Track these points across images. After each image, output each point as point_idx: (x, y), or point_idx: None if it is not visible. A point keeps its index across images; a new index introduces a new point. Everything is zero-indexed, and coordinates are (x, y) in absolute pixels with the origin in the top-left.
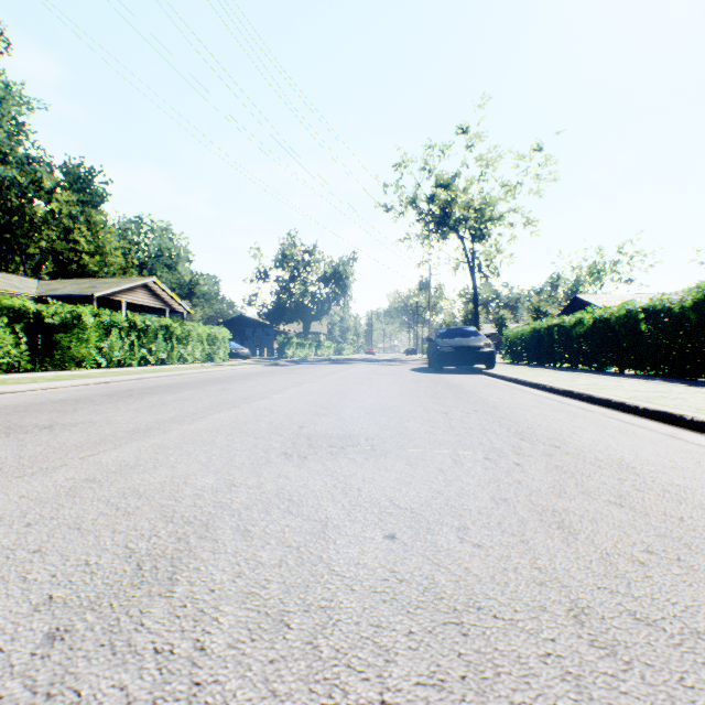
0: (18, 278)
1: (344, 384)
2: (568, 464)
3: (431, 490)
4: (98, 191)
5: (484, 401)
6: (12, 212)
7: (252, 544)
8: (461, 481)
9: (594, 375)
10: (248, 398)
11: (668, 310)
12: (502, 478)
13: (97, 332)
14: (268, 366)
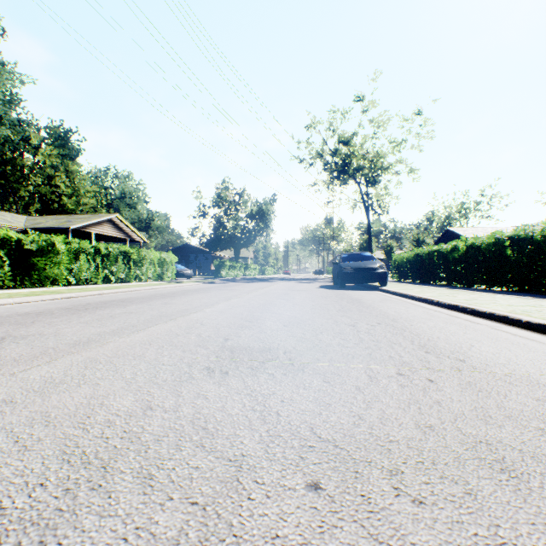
0: (10, 214)
1: (265, 299)
2: (480, 380)
3: (352, 414)
4: (74, 147)
5: (384, 314)
6: (6, 162)
7: (150, 500)
8: (380, 403)
9: (469, 291)
10: (184, 311)
11: (530, 238)
12: (421, 398)
13: (68, 256)
14: (206, 283)
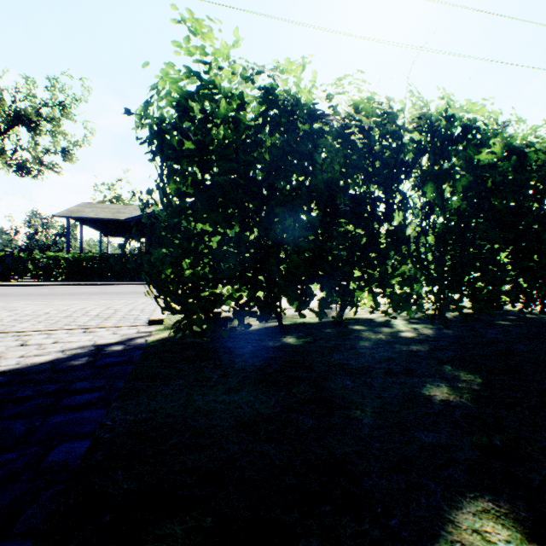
0: None
1: None
2: None
3: None
4: None
5: None
6: None
7: None
8: None
9: None
10: None
11: None
12: None
13: None
14: None
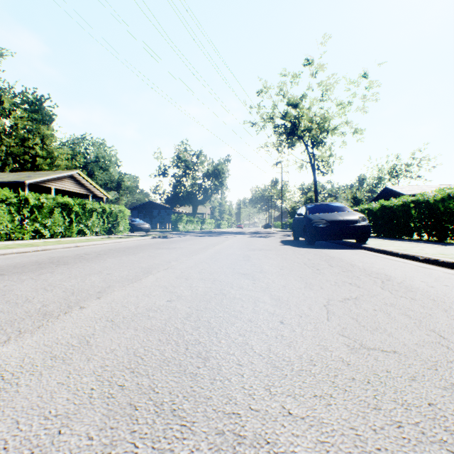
0: None
1: (212, 275)
2: None
3: None
4: (49, 113)
5: None
6: None
7: None
8: None
9: None
10: None
11: None
12: None
13: None
14: (155, 238)
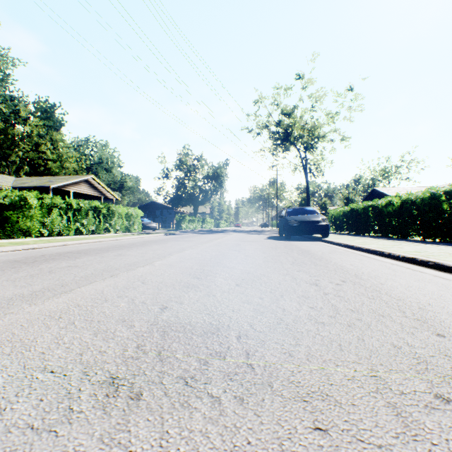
0: (1, 175)
1: (218, 250)
2: None
3: None
4: (58, 119)
5: (342, 268)
6: None
7: None
8: None
9: (409, 242)
10: (132, 264)
11: None
12: None
13: (41, 210)
14: (167, 235)
